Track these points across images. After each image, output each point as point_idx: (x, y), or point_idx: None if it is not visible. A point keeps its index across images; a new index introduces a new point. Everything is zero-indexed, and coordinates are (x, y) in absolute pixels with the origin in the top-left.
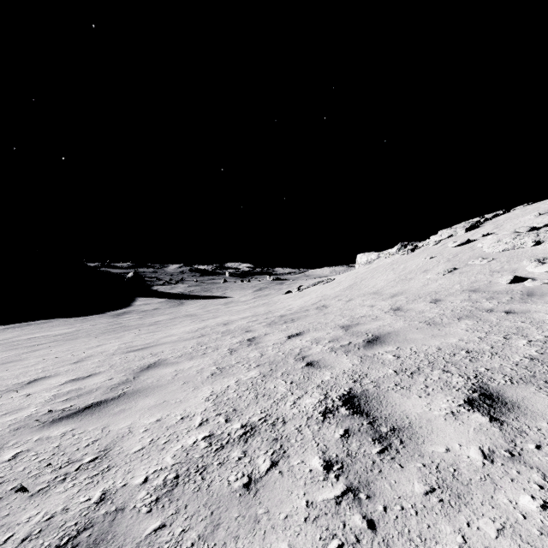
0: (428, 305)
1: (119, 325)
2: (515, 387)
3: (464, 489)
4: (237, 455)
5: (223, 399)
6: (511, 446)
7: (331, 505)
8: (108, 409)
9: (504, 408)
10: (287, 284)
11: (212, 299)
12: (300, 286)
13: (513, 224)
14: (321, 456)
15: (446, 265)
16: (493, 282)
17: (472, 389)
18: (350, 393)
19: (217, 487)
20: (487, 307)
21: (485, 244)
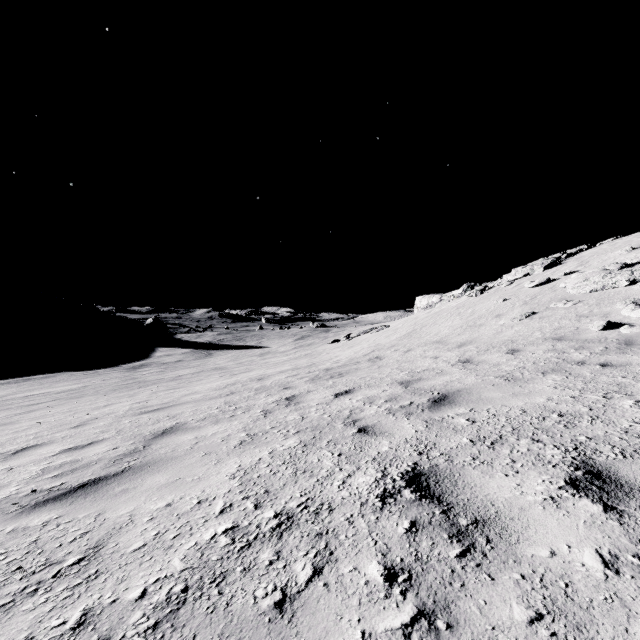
0: (504, 356)
1: (134, 381)
2: (629, 463)
3: (584, 616)
4: (268, 557)
5: (253, 476)
6: (639, 549)
7: (397, 639)
8: (107, 489)
9: (621, 493)
10: (333, 332)
11: (246, 349)
12: (350, 334)
13: (601, 261)
14: (381, 561)
15: (523, 308)
16: (581, 328)
17: (573, 465)
18: (415, 469)
19: (238, 607)
20: (577, 359)
21: (568, 284)
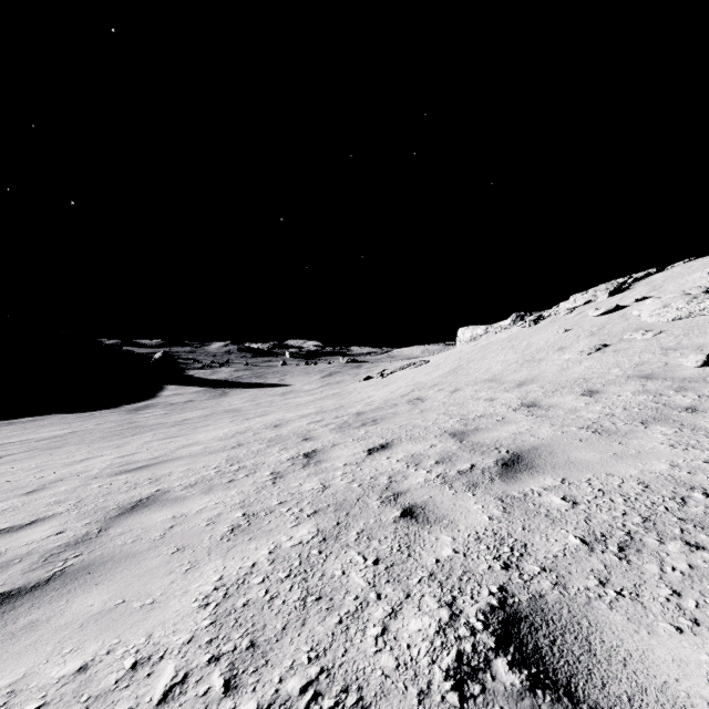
0: (581, 399)
1: (131, 425)
2: None
3: None
4: None
5: (237, 604)
6: None
7: None
8: (6, 620)
9: None
10: (366, 368)
11: (266, 387)
12: (384, 370)
13: (678, 285)
14: None
15: (590, 340)
16: (672, 364)
17: None
18: (506, 604)
19: None
20: (684, 404)
21: (644, 311)
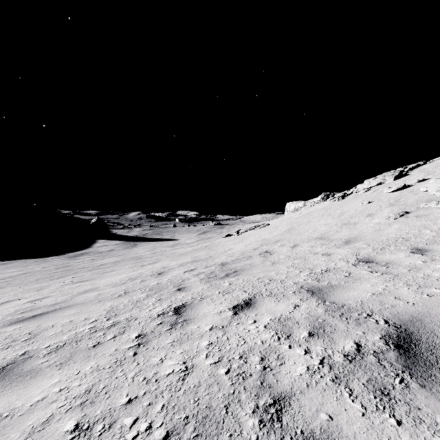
0: (414, 256)
1: (64, 269)
2: None
3: None
4: None
5: None
6: None
7: None
8: None
9: None
10: (226, 228)
11: (162, 241)
12: (239, 230)
13: None
14: None
15: (391, 208)
16: None
17: None
18: None
19: None
20: None
21: (430, 187)
